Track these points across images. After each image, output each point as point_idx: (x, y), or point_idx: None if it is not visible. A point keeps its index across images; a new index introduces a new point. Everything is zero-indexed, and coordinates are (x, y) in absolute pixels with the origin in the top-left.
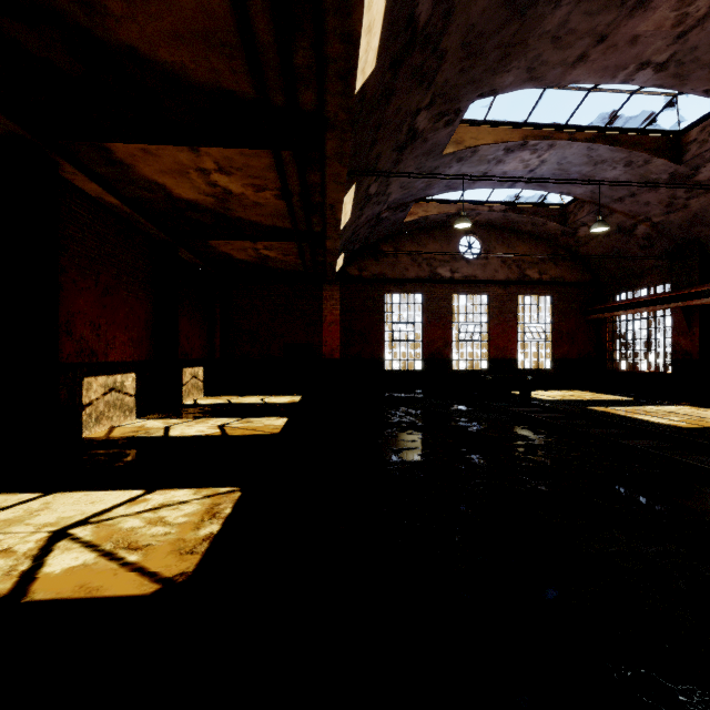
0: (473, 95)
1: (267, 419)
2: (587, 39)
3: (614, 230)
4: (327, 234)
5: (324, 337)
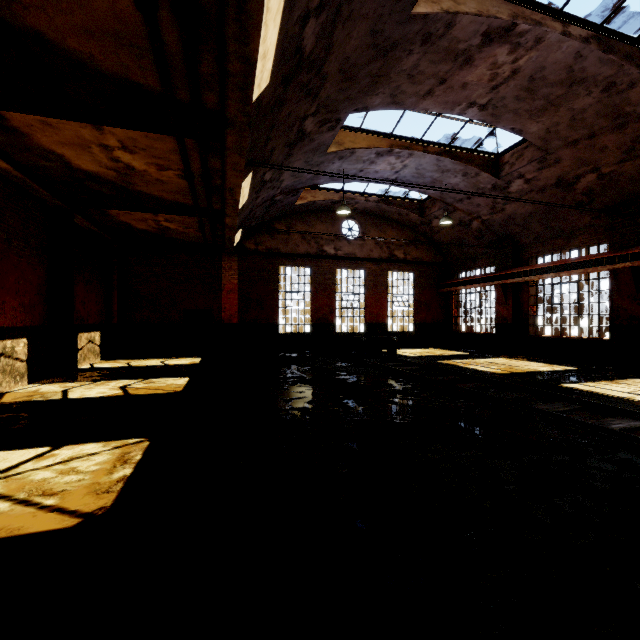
0: (350, 109)
1: (169, 380)
2: (432, 80)
3: (457, 223)
4: (227, 212)
5: (223, 304)
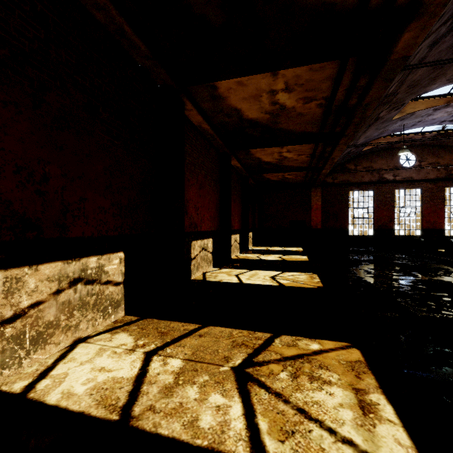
0: (412, 97)
1: (297, 256)
2: None
3: None
4: (325, 168)
5: (312, 217)
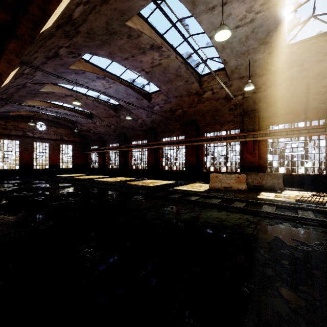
0: (27, 99)
1: None
2: (55, 98)
3: (86, 130)
4: None
5: None
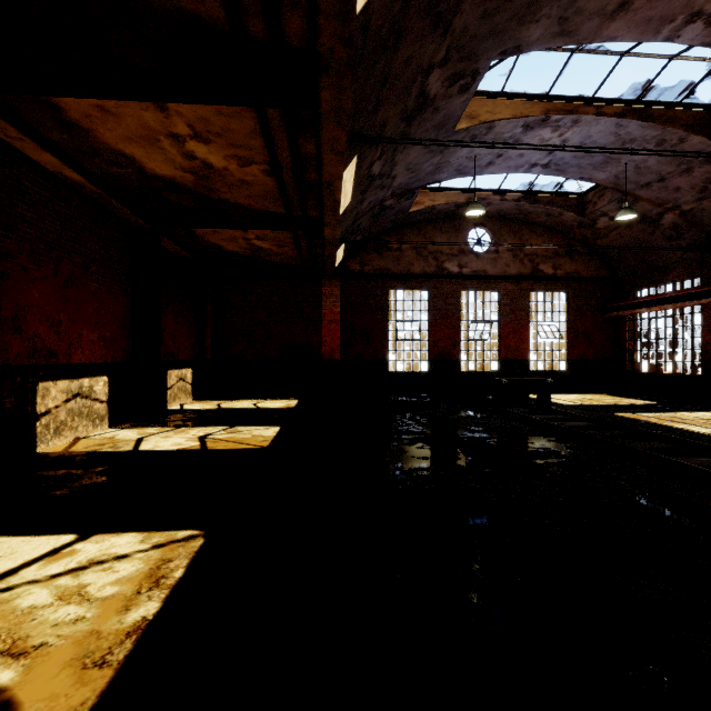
0: (493, 53)
1: (257, 429)
2: None
3: (637, 220)
4: (325, 220)
5: (323, 337)
